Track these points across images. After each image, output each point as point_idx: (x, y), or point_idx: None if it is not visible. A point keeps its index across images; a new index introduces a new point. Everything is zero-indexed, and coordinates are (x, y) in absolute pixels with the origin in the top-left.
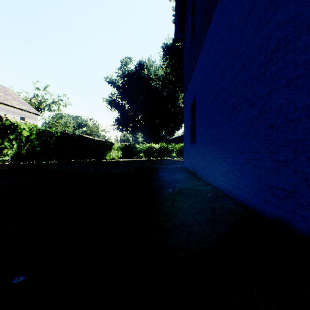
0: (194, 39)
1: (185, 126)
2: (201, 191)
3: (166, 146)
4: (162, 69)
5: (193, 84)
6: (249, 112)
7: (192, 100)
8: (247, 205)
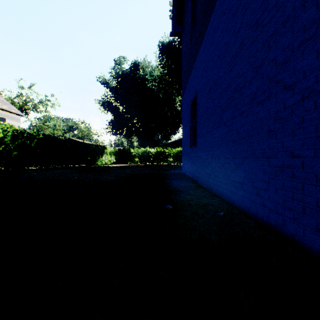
0: (195, 28)
1: (184, 128)
2: (208, 206)
3: (163, 151)
4: (158, 70)
5: (194, 79)
6: (283, 99)
7: (192, 98)
8: (279, 231)
